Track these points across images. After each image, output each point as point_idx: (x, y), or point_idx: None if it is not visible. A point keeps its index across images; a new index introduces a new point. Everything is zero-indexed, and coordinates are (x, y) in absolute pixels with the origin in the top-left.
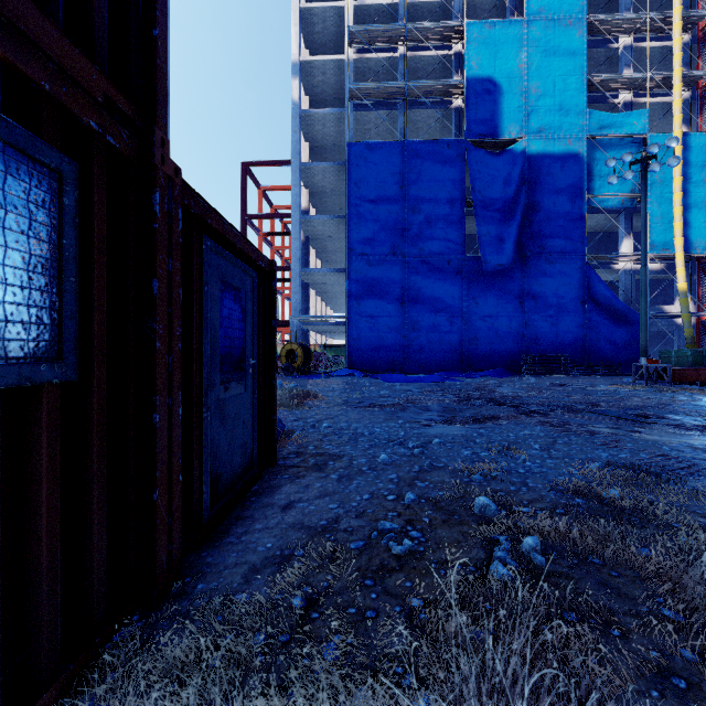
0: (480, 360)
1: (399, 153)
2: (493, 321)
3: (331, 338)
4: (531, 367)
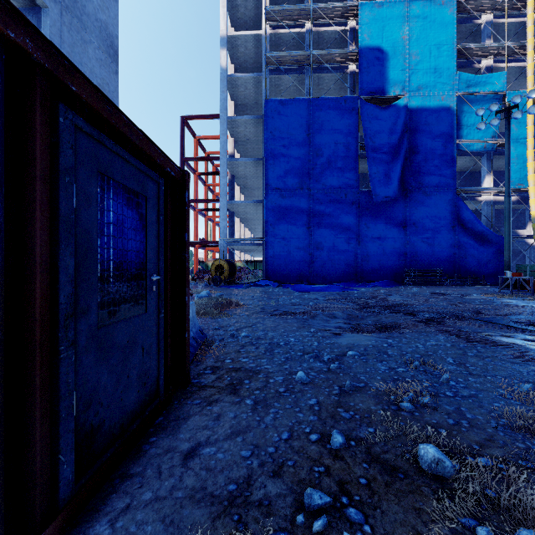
0: (371, 273)
1: (306, 108)
2: (381, 242)
3: (252, 255)
4: (412, 279)
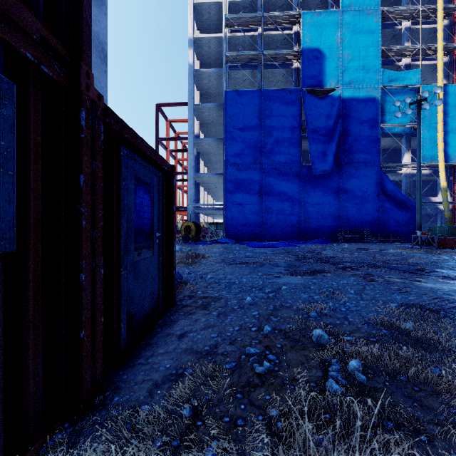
0: (311, 232)
1: (258, 98)
2: (320, 207)
3: (214, 218)
4: (344, 237)
